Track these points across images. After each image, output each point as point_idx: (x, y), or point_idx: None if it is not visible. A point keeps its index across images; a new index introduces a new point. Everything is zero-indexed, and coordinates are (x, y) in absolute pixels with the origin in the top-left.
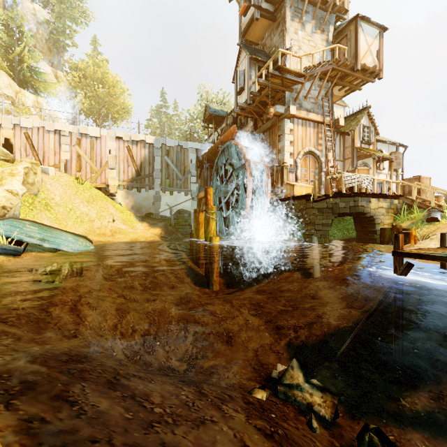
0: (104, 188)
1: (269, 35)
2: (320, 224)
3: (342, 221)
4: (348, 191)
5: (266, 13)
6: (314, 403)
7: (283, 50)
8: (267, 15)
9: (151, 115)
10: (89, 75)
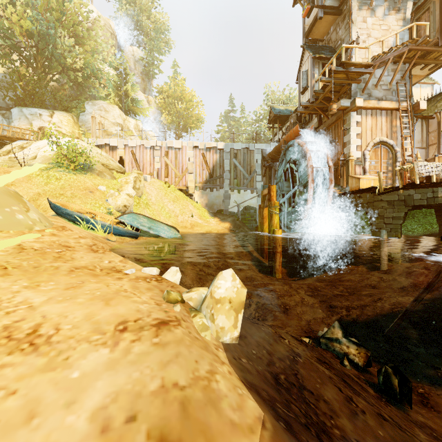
0: (184, 190)
1: (334, 29)
2: (390, 217)
3: (429, 215)
4: (425, 181)
5: (330, 10)
6: (350, 353)
7: (347, 45)
8: (331, 11)
9: (221, 121)
10: (171, 95)
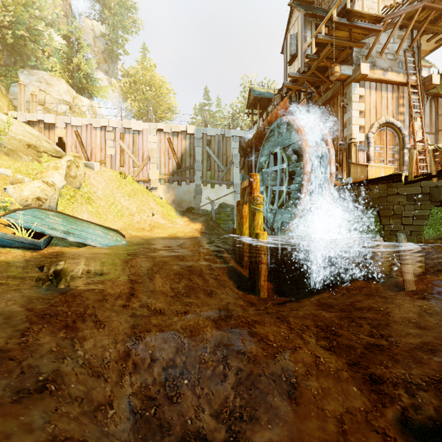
0: (146, 183)
1: None
2: (411, 216)
3: None
4: None
5: None
6: None
7: None
8: None
9: (195, 113)
10: (138, 80)
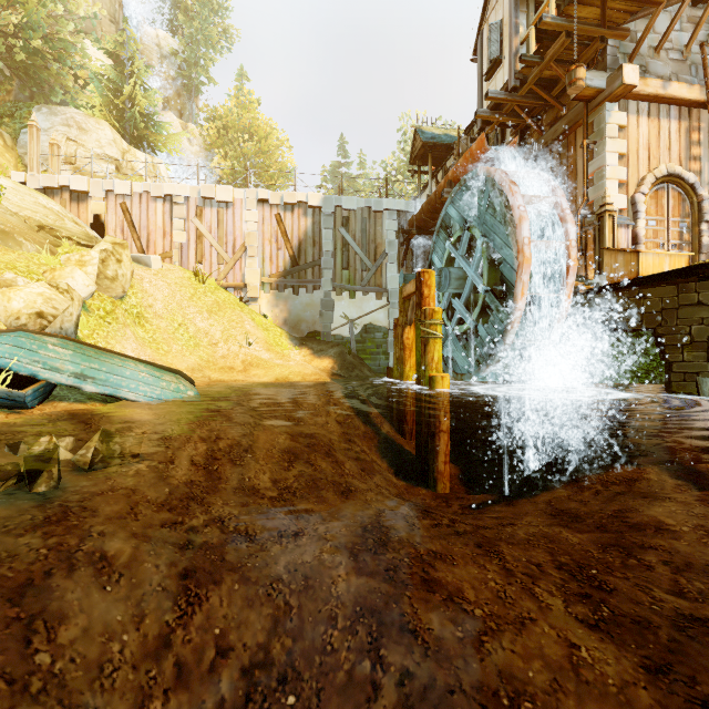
0: (239, 290)
1: None
2: None
3: None
4: None
5: None
6: None
7: None
8: None
9: (324, 179)
10: (231, 126)
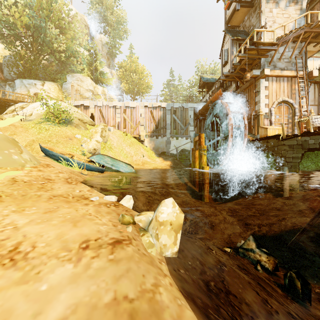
0: (137, 137)
1: (248, 18)
2: (291, 157)
3: None
4: (318, 130)
5: (245, 3)
6: (262, 260)
7: (257, 29)
8: (245, 5)
9: (164, 87)
10: (128, 69)
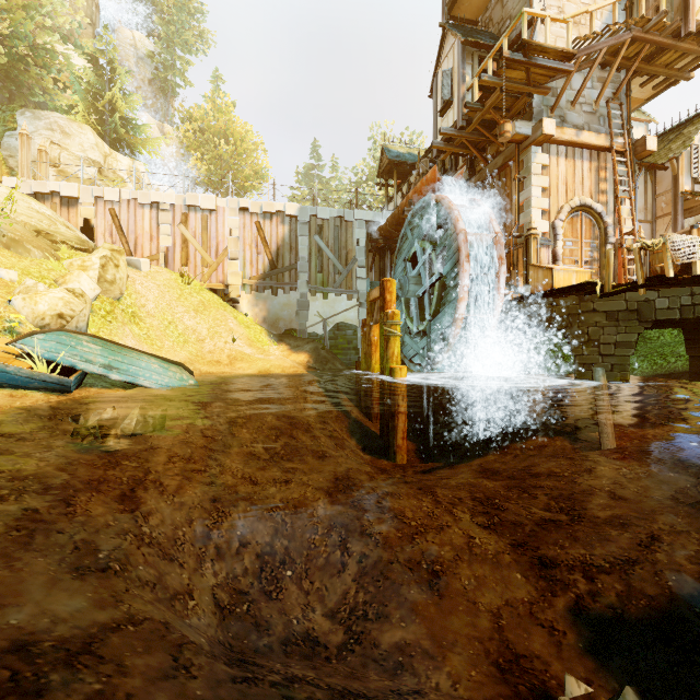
0: (222, 291)
1: None
2: (612, 343)
3: (642, 340)
4: (678, 273)
5: None
6: None
7: (531, 10)
8: None
9: (298, 181)
10: (207, 127)
